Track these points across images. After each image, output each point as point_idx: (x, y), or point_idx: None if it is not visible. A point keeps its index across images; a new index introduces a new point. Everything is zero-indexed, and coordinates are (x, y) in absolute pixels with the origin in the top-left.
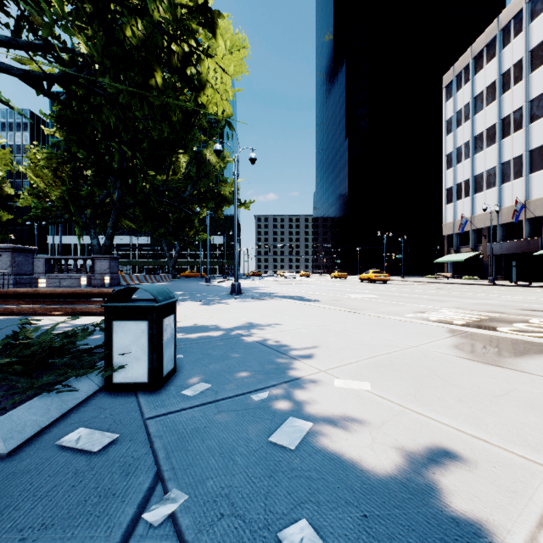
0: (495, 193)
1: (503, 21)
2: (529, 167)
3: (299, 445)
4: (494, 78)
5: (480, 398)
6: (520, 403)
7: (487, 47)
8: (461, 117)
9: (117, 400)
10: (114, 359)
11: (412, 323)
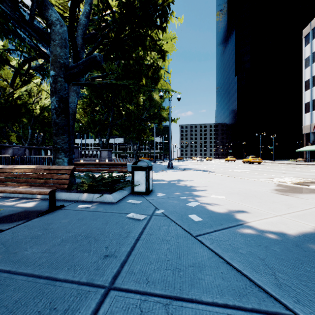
0: None
1: None
2: None
3: (195, 206)
4: None
5: (267, 202)
6: (283, 204)
7: None
8: None
9: (136, 196)
10: (134, 183)
11: (259, 181)
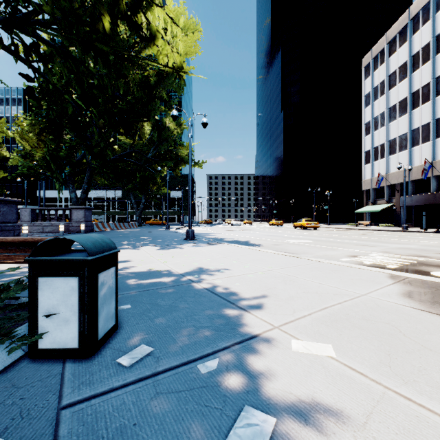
0: (407, 155)
1: (413, 12)
2: (436, 133)
3: None
4: (405, 59)
5: None
6: None
7: (399, 34)
8: (378, 92)
9: (38, 373)
10: (39, 321)
11: (352, 268)
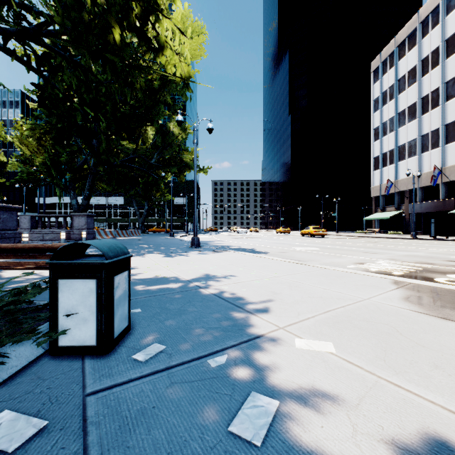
0: (416, 161)
1: (422, 15)
2: (445, 139)
3: (266, 437)
4: (414, 63)
5: None
6: None
7: (409, 38)
8: (387, 97)
9: (60, 367)
10: (59, 320)
11: (357, 275)
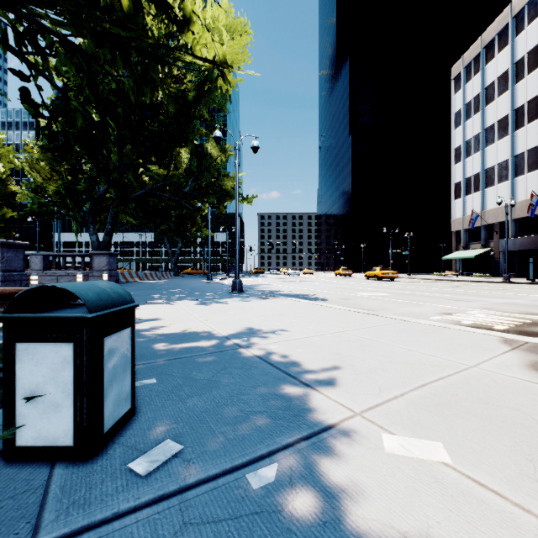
0: (508, 187)
1: (516, 7)
2: None
3: None
4: (506, 67)
5: None
6: None
7: (499, 36)
8: (471, 109)
9: (12, 485)
10: (17, 406)
11: (449, 329)
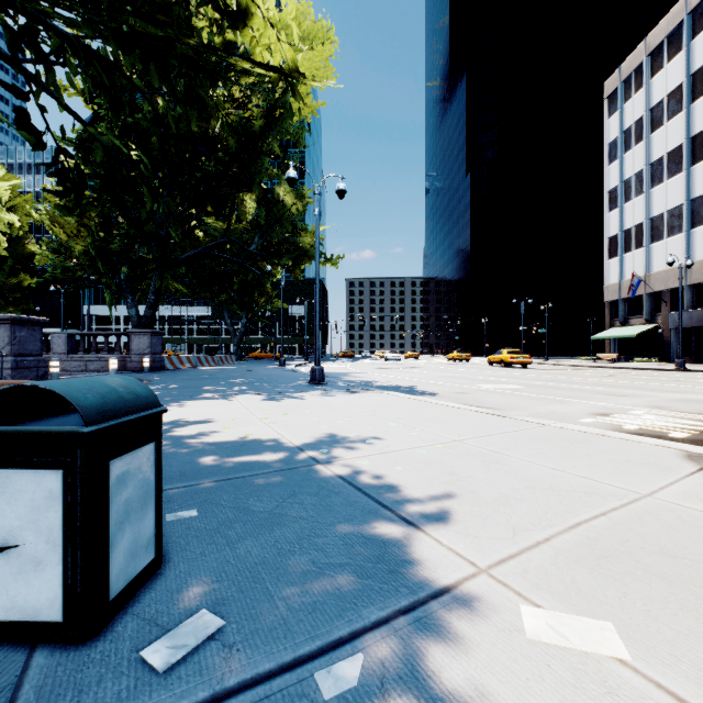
0: (682, 242)
1: None
2: None
3: None
4: (679, 81)
5: None
6: None
7: (669, 39)
8: (631, 138)
9: None
10: None
11: (608, 438)
